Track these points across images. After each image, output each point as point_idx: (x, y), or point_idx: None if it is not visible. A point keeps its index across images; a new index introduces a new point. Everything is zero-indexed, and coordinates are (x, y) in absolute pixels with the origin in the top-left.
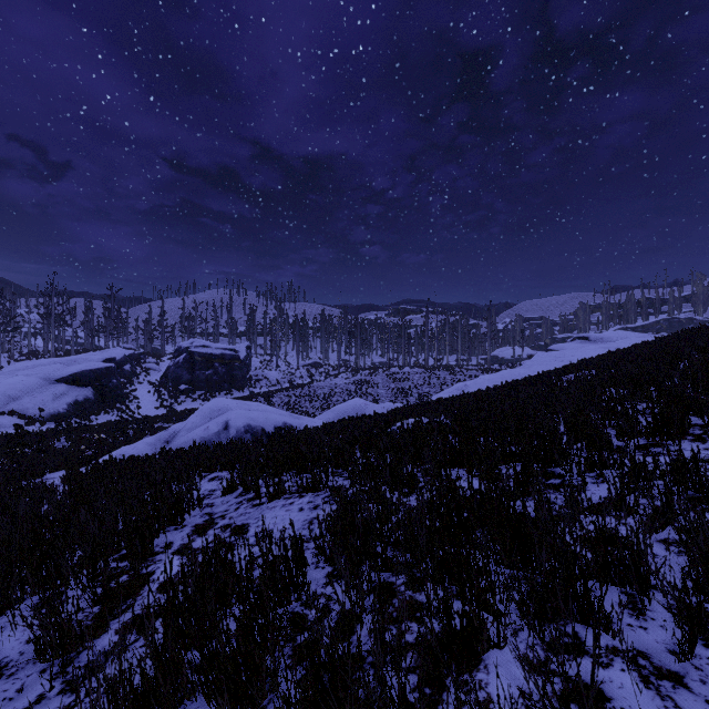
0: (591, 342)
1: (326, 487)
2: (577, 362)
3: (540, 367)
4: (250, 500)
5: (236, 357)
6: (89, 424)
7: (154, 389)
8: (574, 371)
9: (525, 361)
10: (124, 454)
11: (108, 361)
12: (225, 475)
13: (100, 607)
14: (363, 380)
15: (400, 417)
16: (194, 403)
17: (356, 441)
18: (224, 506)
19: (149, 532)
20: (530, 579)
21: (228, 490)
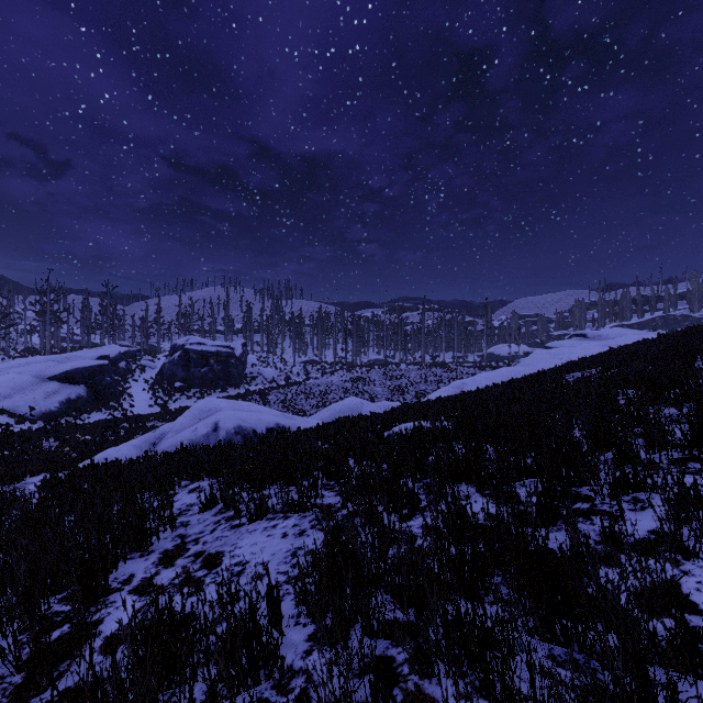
0: (588, 340)
1: (314, 507)
2: (579, 360)
3: (538, 364)
4: (230, 519)
5: (232, 354)
6: (79, 423)
7: (149, 387)
8: (576, 370)
9: (523, 359)
10: (107, 458)
11: (101, 359)
12: (207, 486)
13: (24, 675)
14: (360, 377)
15: (397, 418)
16: (189, 401)
17: (350, 447)
18: (199, 527)
19: (105, 564)
20: (599, 699)
21: (207, 505)
